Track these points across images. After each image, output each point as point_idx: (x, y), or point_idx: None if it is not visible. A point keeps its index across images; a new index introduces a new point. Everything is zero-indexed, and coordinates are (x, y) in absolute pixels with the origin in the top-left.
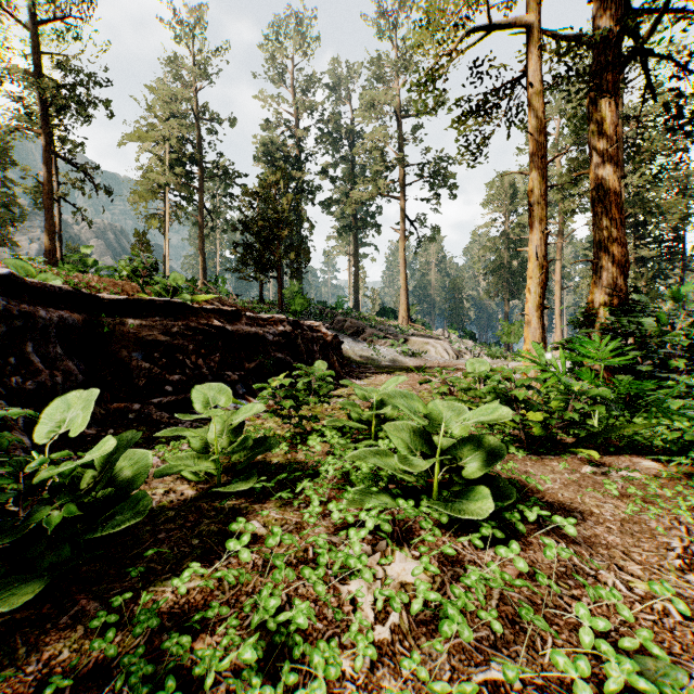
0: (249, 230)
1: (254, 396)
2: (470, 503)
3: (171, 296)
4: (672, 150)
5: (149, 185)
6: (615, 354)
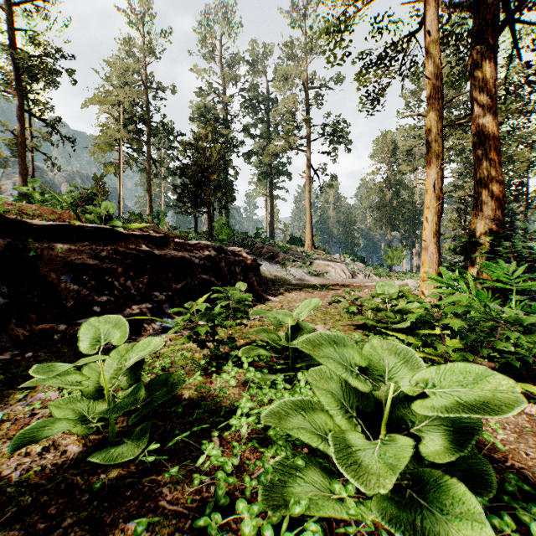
0: (185, 174)
1: (179, 314)
2: (450, 516)
3: (105, 224)
4: (522, 112)
5: (106, 139)
6: (524, 277)
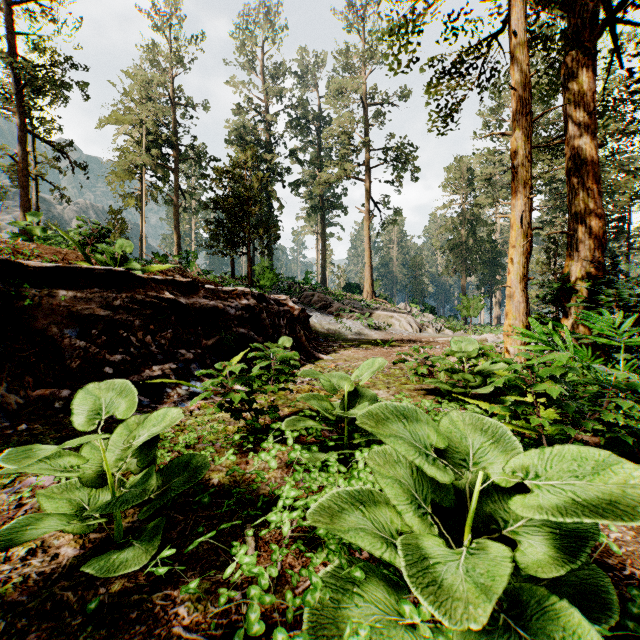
0: (220, 207)
1: (211, 376)
2: None
3: (120, 266)
4: (624, 133)
5: (125, 166)
6: (634, 331)
